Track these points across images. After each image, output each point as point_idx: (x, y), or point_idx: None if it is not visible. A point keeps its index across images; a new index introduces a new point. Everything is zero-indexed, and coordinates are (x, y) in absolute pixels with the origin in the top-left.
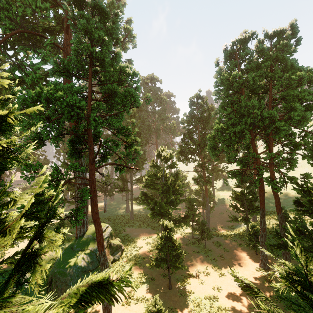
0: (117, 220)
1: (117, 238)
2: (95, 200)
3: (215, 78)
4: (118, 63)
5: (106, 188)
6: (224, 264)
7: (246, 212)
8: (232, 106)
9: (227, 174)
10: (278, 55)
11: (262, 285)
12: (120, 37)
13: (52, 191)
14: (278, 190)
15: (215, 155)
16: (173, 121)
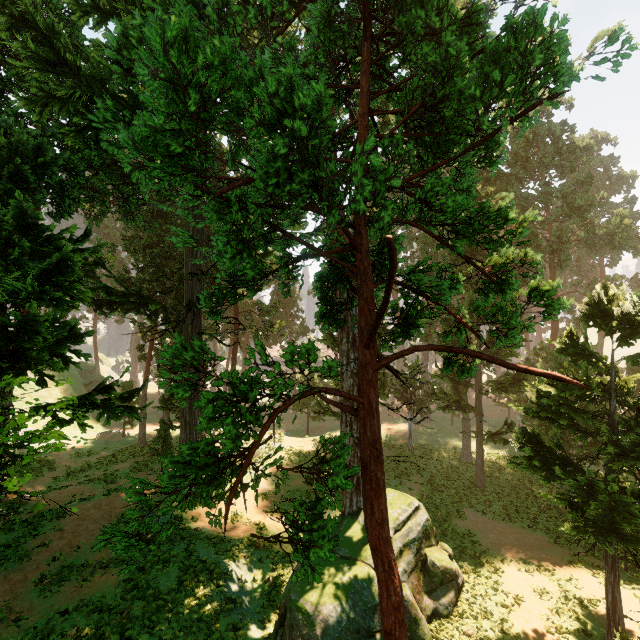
0: (438, 477)
1: (443, 545)
2: (375, 476)
3: None
4: None
5: (413, 393)
6: None
7: None
8: None
9: None
10: None
11: None
12: None
13: None
14: None
15: None
16: (620, 210)
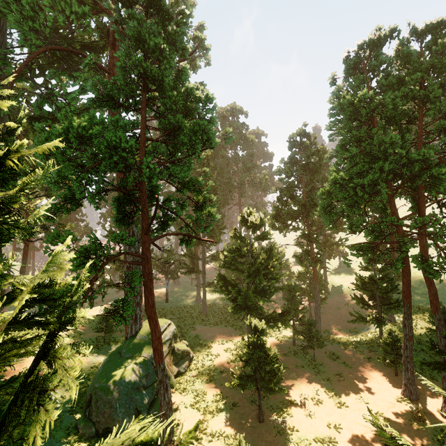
0: (183, 314)
1: (183, 341)
2: (150, 287)
3: (331, 102)
4: (184, 85)
5: (169, 267)
6: (344, 387)
7: (378, 308)
8: (357, 145)
9: (350, 250)
10: (434, 62)
11: (408, 425)
12: (186, 47)
13: (68, 280)
14: (435, 276)
15: (330, 221)
16: (265, 171)
